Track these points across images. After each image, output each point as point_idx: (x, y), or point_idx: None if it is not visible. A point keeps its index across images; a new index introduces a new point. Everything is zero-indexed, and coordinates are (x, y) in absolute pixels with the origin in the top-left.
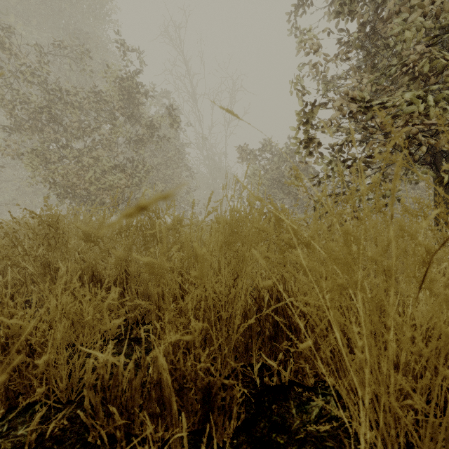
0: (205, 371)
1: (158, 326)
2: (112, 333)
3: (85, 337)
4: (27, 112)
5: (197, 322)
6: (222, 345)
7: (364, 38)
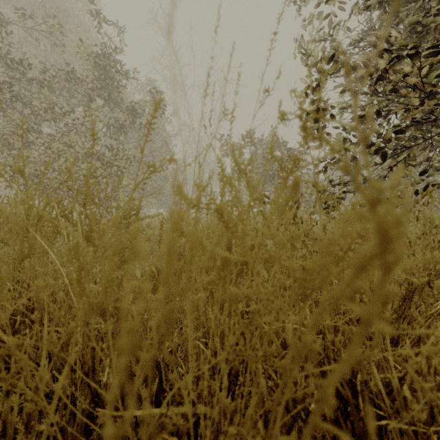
0: None
1: None
2: None
3: None
4: None
5: None
6: None
7: None
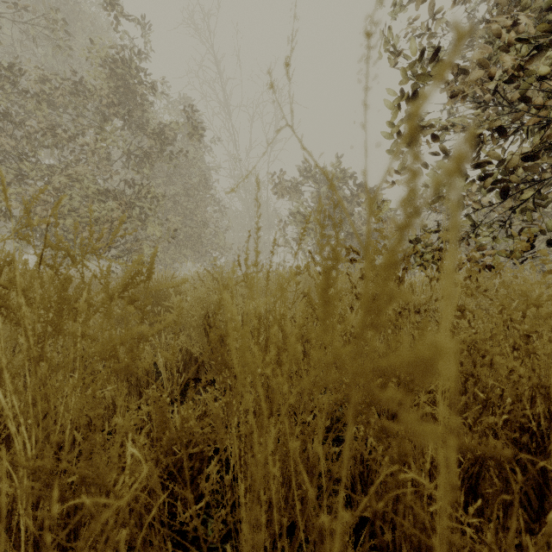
0: None
1: None
2: None
3: None
4: None
5: None
6: None
7: None
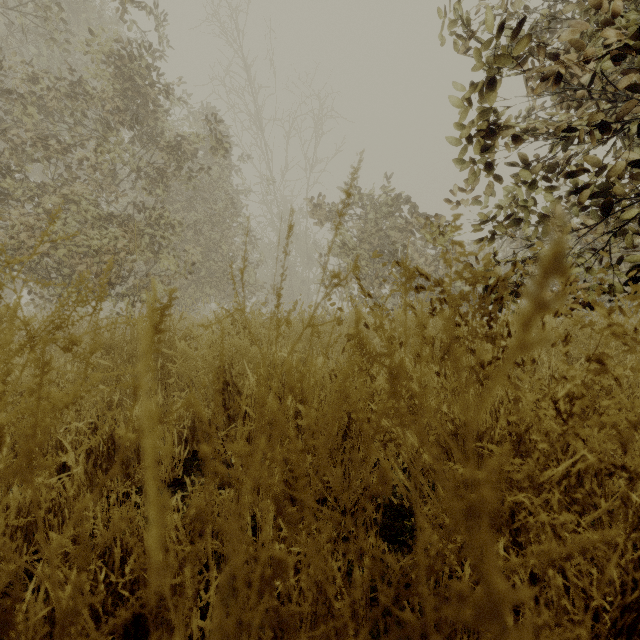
0: None
1: None
2: None
3: None
4: None
5: None
6: None
7: None
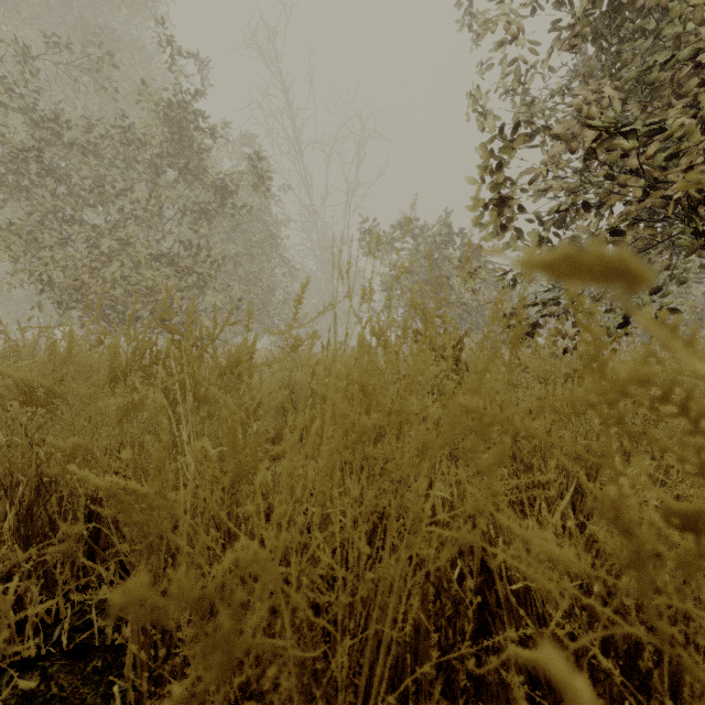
0: None
1: None
2: None
3: None
4: (3, 160)
5: None
6: None
7: (600, 18)
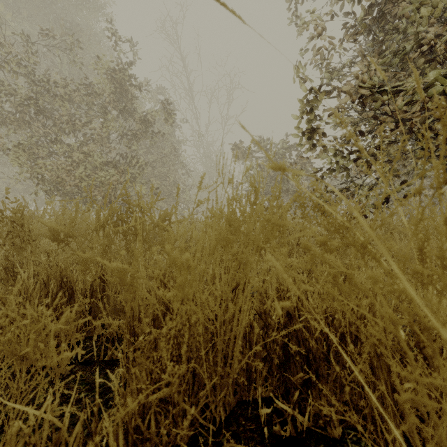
0: (193, 419)
1: (113, 377)
2: (61, 371)
3: (23, 376)
4: (14, 105)
5: (176, 369)
6: (216, 382)
7: (372, 22)
